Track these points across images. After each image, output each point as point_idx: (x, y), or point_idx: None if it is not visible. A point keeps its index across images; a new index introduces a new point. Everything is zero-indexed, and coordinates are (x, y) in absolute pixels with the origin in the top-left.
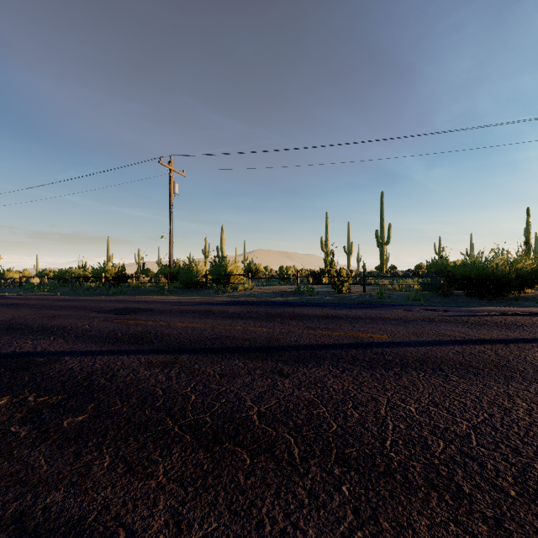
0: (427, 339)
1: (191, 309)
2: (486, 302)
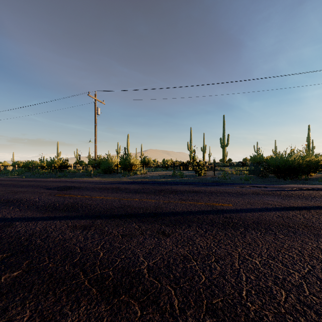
0: (257, 207)
1: (106, 187)
2: (288, 181)
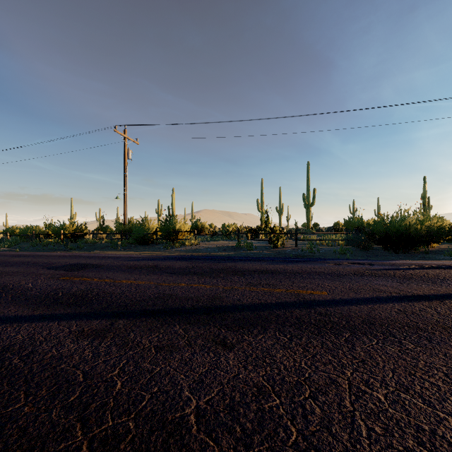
0: (365, 295)
1: (139, 265)
2: (401, 255)
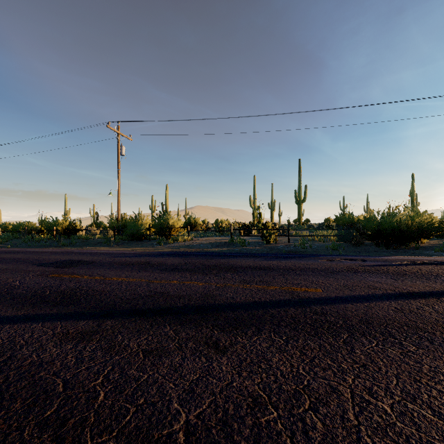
0: (361, 293)
1: (131, 261)
2: (393, 251)
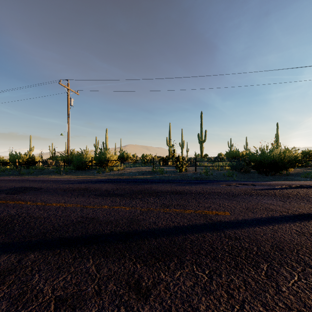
0: (262, 215)
1: (73, 187)
2: (271, 177)
